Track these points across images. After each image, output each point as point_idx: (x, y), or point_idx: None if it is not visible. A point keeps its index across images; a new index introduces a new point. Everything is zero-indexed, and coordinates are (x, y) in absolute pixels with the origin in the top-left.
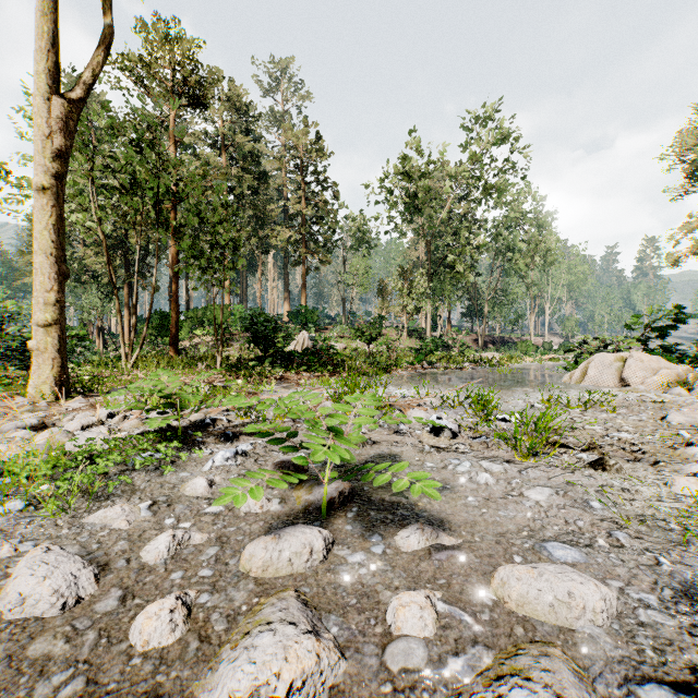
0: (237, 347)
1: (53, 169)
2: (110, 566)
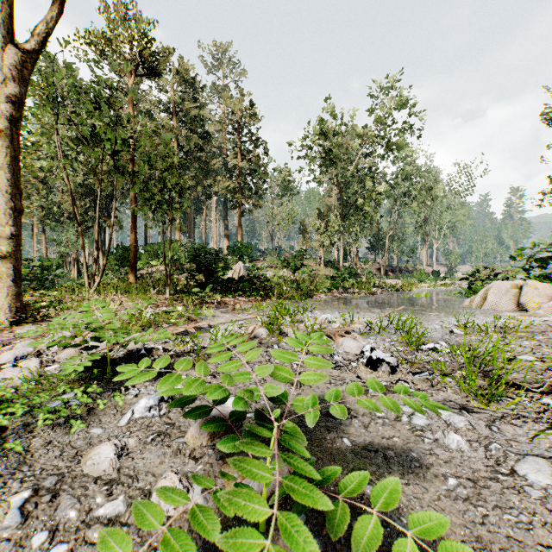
0: (185, 275)
1: (9, 113)
2: None
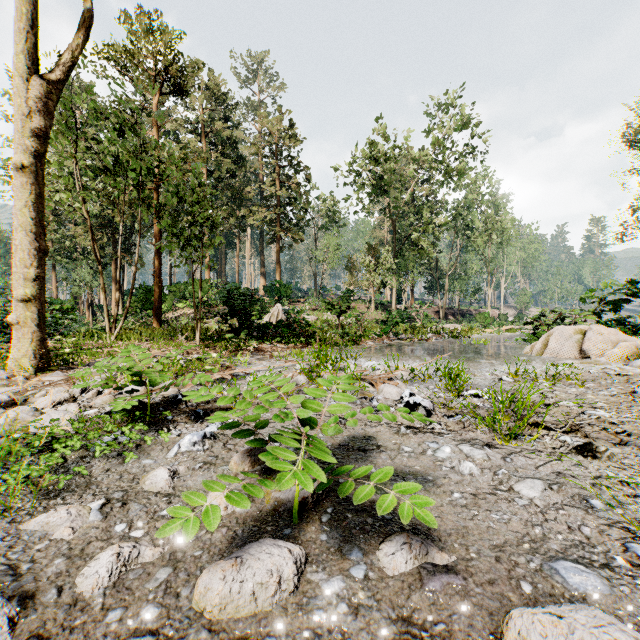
0: (216, 319)
1: (33, 148)
2: (36, 600)
